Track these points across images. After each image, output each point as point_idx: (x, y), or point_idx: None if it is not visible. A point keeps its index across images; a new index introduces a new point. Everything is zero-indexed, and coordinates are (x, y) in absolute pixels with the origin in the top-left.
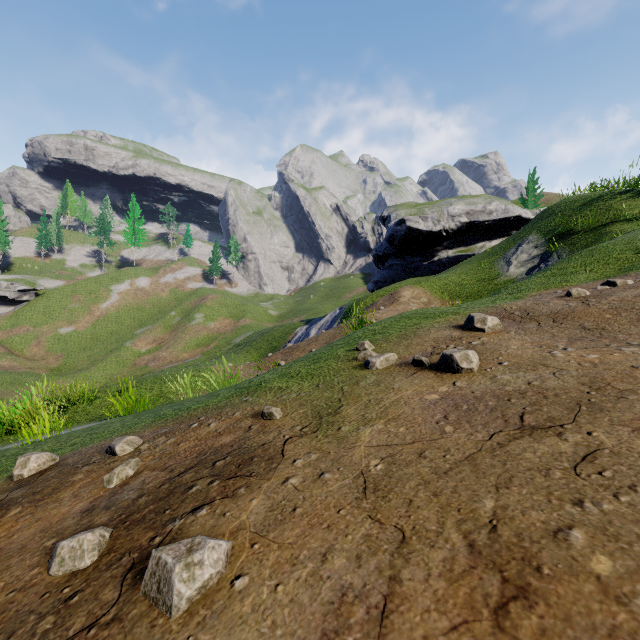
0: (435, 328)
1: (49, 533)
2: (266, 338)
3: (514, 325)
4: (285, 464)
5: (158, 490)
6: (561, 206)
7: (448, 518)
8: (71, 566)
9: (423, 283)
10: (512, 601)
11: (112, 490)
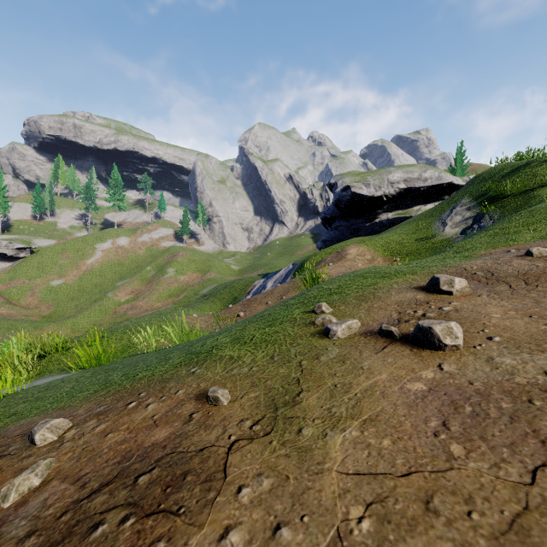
0: (395, 289)
1: None
2: (228, 290)
3: (482, 287)
4: (226, 495)
5: (55, 524)
6: (491, 173)
7: None
8: None
9: (367, 242)
10: None
11: (4, 513)
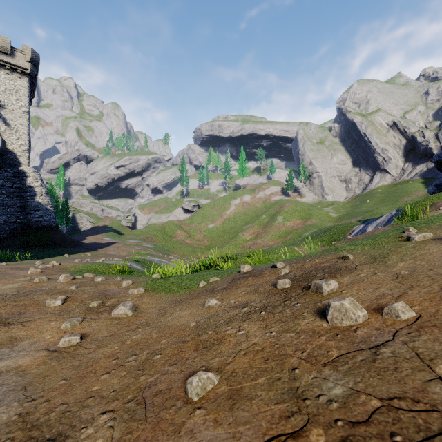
0: None
1: (268, 282)
2: (328, 233)
3: None
4: (357, 271)
5: (302, 275)
6: None
7: (435, 284)
8: (283, 286)
9: None
10: None
11: (283, 275)
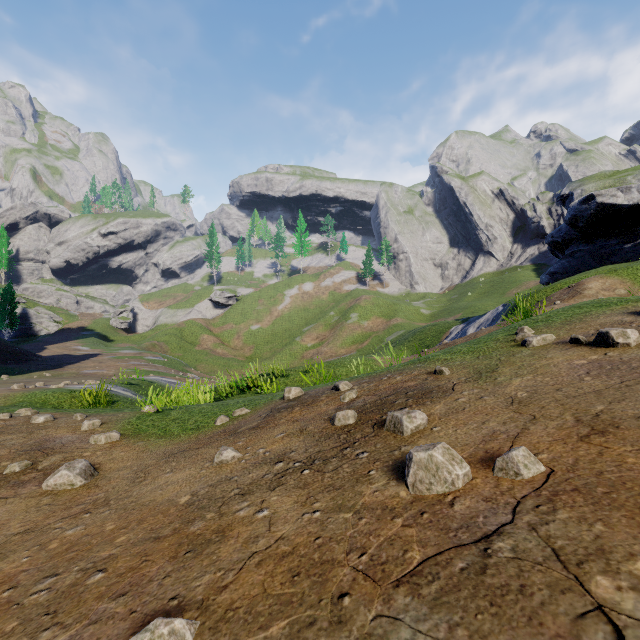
0: (605, 315)
1: (323, 415)
2: (418, 337)
3: None
4: (455, 393)
5: (375, 402)
6: None
7: (567, 412)
8: (344, 422)
9: (620, 271)
10: (593, 435)
11: (347, 402)
